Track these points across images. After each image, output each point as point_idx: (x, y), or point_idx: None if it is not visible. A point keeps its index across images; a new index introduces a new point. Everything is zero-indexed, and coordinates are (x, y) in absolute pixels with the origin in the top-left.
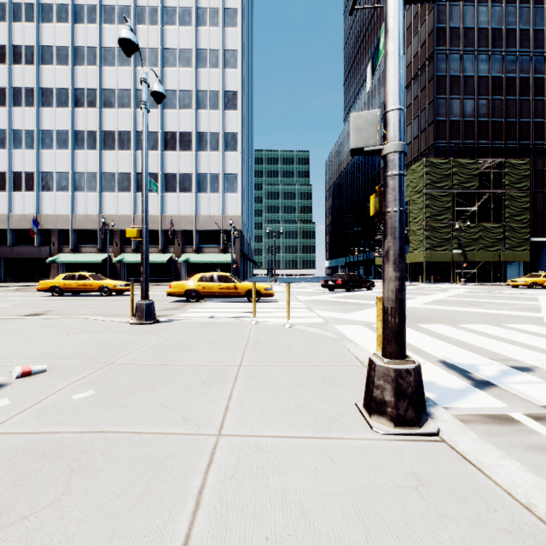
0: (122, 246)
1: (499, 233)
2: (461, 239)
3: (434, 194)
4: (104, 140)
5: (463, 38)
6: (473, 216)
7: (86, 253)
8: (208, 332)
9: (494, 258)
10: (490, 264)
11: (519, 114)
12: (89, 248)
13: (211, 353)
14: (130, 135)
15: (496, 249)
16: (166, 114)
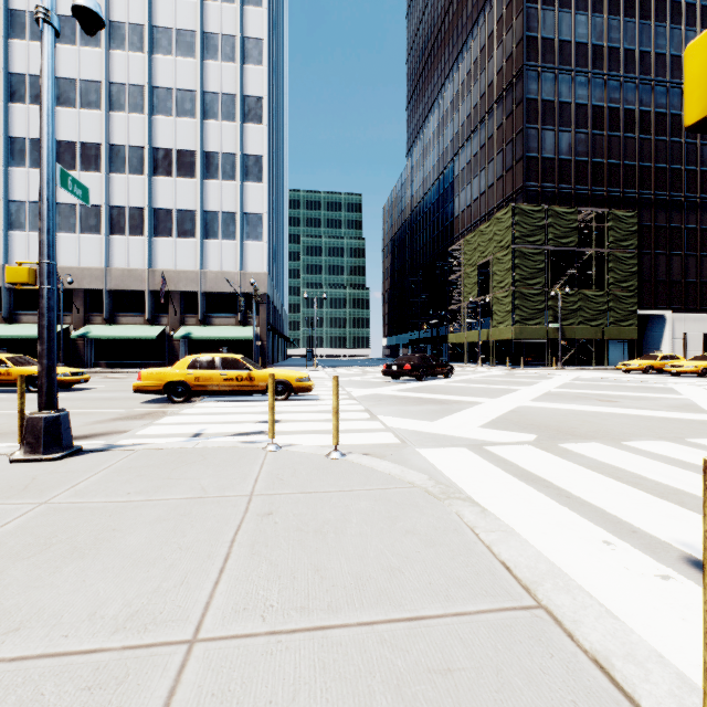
0: (87, 315)
1: (602, 303)
2: (557, 310)
3: (525, 250)
4: (58, 154)
5: (558, 53)
6: (570, 281)
7: (28, 324)
8: (168, 480)
9: (596, 335)
10: (590, 343)
11: (623, 155)
12: (33, 316)
13: (133, 570)
14: (99, 149)
15: (598, 323)
16: (157, 122)
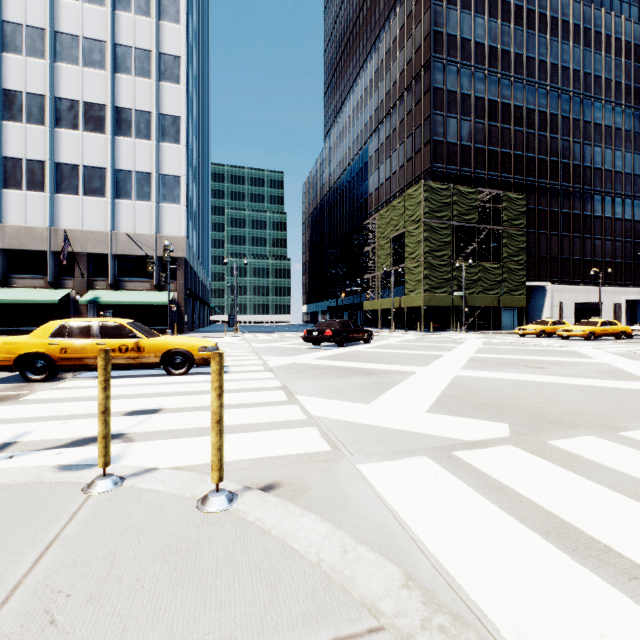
0: None
1: (498, 274)
2: (461, 280)
3: (433, 225)
4: None
5: (461, 50)
6: (471, 255)
7: None
8: None
9: (493, 303)
10: (487, 310)
11: (513, 146)
12: None
13: None
14: None
15: (495, 293)
16: (60, 70)
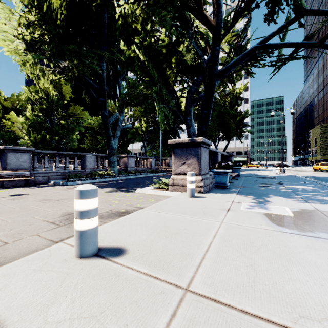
0: None
1: None
2: None
3: (324, 136)
4: None
5: None
6: None
7: None
8: None
9: None
10: None
11: None
12: None
13: None
14: None
15: None
16: None
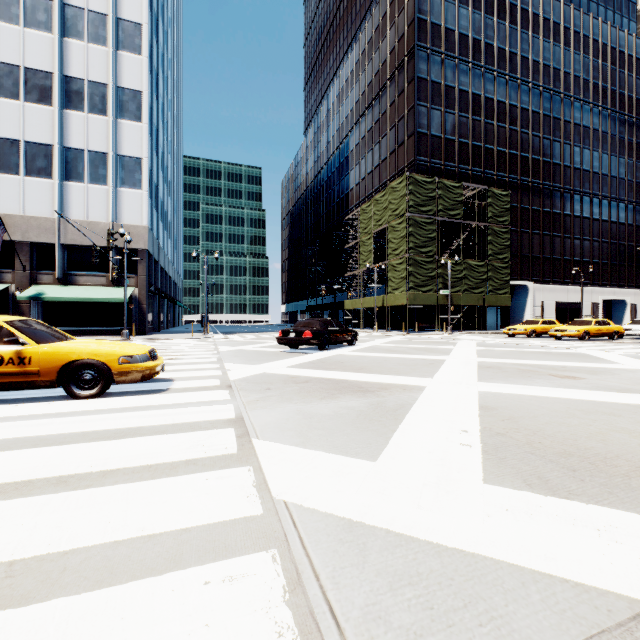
0: None
1: (483, 272)
2: (446, 278)
3: (418, 219)
4: None
5: (445, 40)
6: (455, 252)
7: None
8: None
9: (478, 302)
10: (471, 309)
11: (496, 142)
12: None
13: None
14: None
15: (480, 291)
16: None
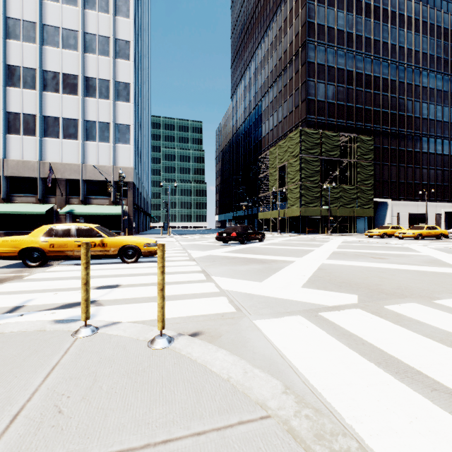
0: None
1: (353, 193)
2: (327, 197)
3: (308, 158)
4: None
5: (327, 35)
6: (334, 179)
7: None
8: None
9: (350, 214)
10: (346, 219)
11: (364, 102)
12: None
13: None
14: None
15: (351, 206)
16: (46, 51)
